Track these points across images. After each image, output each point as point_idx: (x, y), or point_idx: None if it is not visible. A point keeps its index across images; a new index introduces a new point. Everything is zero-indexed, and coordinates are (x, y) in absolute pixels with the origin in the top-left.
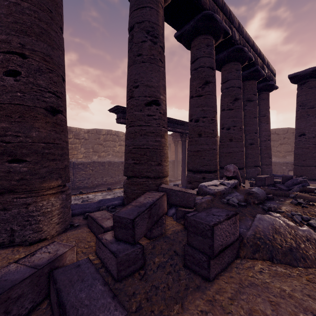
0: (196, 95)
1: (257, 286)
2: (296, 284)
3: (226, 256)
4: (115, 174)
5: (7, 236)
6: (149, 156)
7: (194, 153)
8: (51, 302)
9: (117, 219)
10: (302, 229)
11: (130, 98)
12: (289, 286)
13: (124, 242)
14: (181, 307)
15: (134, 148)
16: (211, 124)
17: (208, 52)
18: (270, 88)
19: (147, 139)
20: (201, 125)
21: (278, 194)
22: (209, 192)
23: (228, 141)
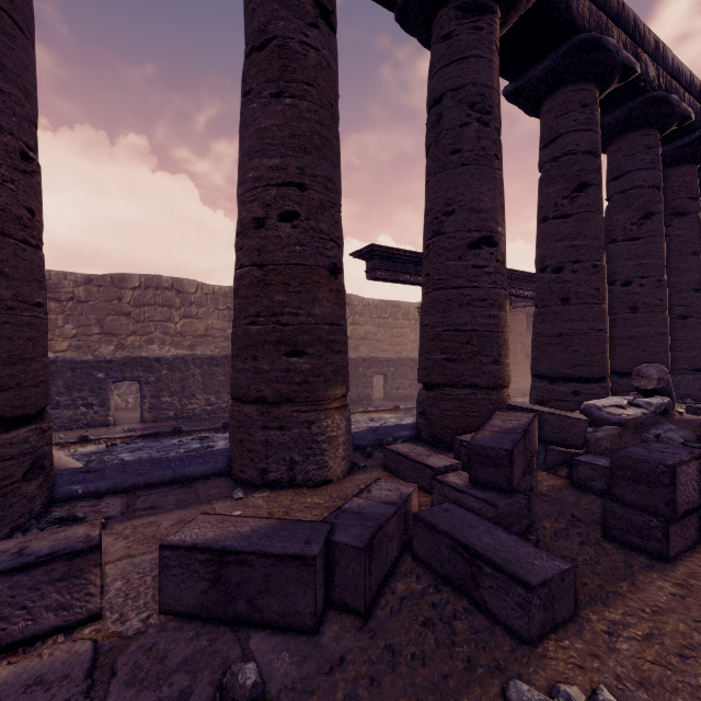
0: (555, 214)
1: None
2: None
3: (692, 526)
4: (351, 383)
5: (285, 470)
6: (478, 345)
7: (552, 339)
8: (416, 556)
9: (477, 450)
10: None
11: (434, 235)
12: None
13: (490, 488)
14: (631, 585)
15: (445, 331)
16: (593, 276)
17: (585, 119)
18: None
19: (473, 314)
20: (568, 278)
21: None
22: (609, 419)
23: (626, 312)
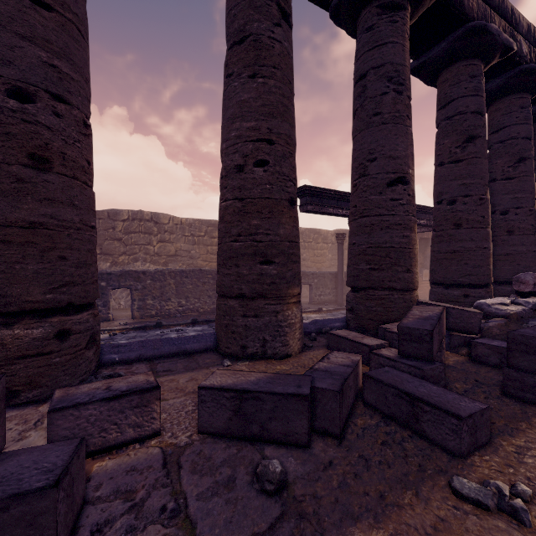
0: (450, 160)
1: None
2: None
3: None
4: None
5: (259, 346)
6: (394, 258)
7: (447, 255)
8: (366, 403)
9: (405, 331)
10: None
11: (360, 177)
12: None
13: (415, 359)
14: (528, 424)
15: (369, 248)
16: (479, 207)
17: (473, 87)
18: None
19: (391, 235)
20: (460, 209)
21: None
22: (496, 313)
23: (504, 234)
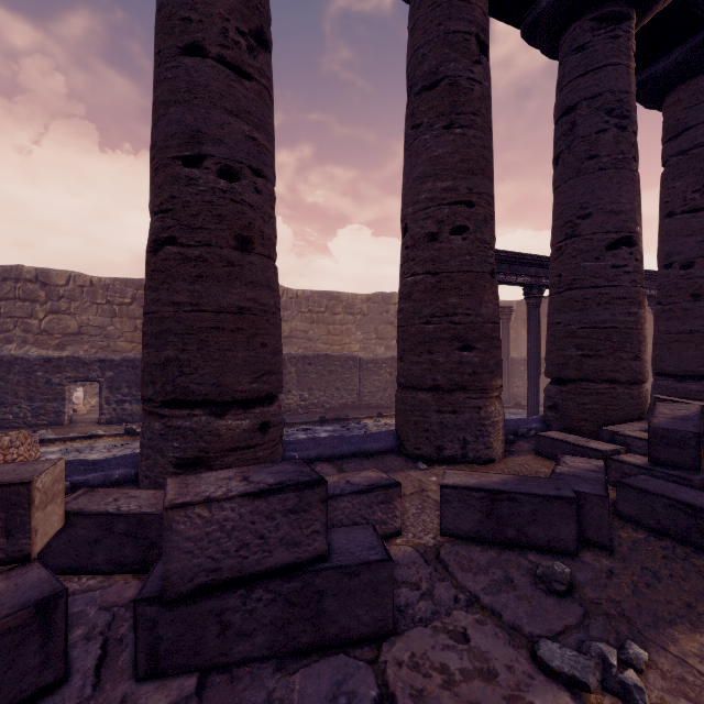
0: (684, 209)
1: None
2: None
3: None
4: None
5: (458, 448)
6: (617, 342)
7: (681, 336)
8: (621, 516)
9: (658, 433)
10: None
11: (566, 238)
12: None
13: (673, 467)
14: None
15: (581, 329)
16: None
17: None
18: None
19: (612, 312)
20: (700, 274)
21: None
22: None
23: None
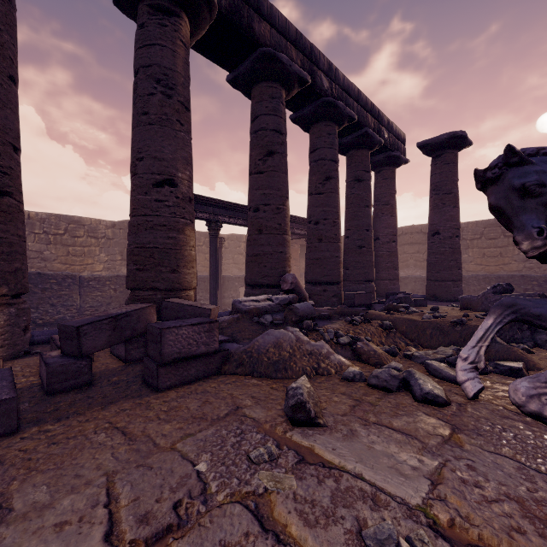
0: (255, 171)
1: (207, 393)
2: (253, 390)
3: (194, 368)
4: None
5: None
6: (158, 259)
7: (252, 258)
8: None
9: (62, 329)
10: (314, 344)
11: (133, 175)
12: (242, 392)
13: (71, 356)
14: (103, 408)
15: (136, 248)
16: (277, 215)
17: (273, 107)
18: (395, 161)
19: (155, 235)
20: (261, 216)
21: (347, 313)
22: (242, 309)
23: (316, 242)
